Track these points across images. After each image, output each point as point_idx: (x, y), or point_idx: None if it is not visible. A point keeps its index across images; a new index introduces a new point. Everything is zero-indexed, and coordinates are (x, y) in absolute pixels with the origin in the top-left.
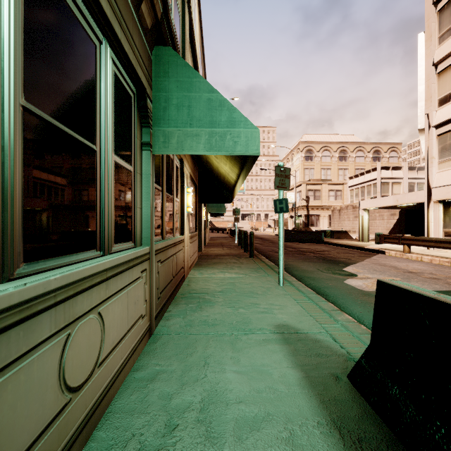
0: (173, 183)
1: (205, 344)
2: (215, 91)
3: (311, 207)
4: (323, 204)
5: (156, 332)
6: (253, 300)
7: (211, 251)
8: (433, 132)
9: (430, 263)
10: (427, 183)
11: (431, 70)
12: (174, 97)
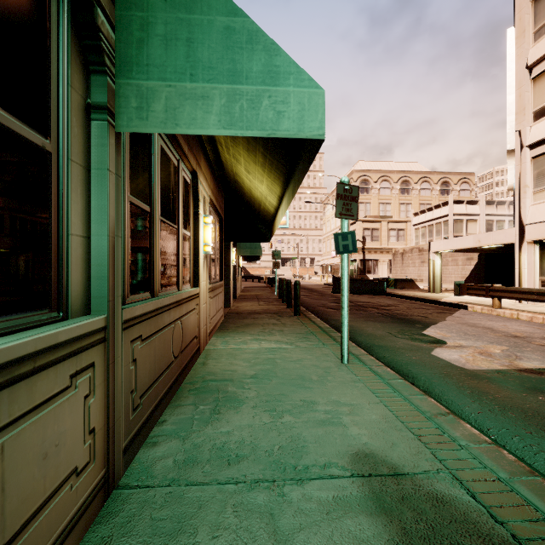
0: (177, 205)
1: (217, 517)
2: (239, 12)
3: (367, 250)
4: (382, 246)
5: (125, 480)
6: (305, 394)
7: (243, 307)
8: (527, 153)
9: (532, 323)
10: (519, 219)
11: (524, 74)
12: (159, 21)
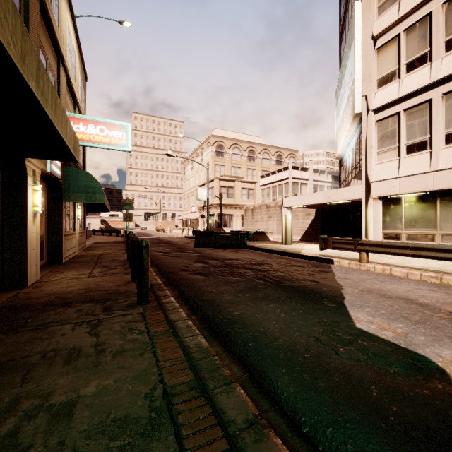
0: None
1: None
2: None
3: (224, 205)
4: (236, 202)
5: None
6: None
7: (51, 286)
8: (372, 117)
9: (422, 282)
10: (365, 176)
11: (370, 44)
12: None
